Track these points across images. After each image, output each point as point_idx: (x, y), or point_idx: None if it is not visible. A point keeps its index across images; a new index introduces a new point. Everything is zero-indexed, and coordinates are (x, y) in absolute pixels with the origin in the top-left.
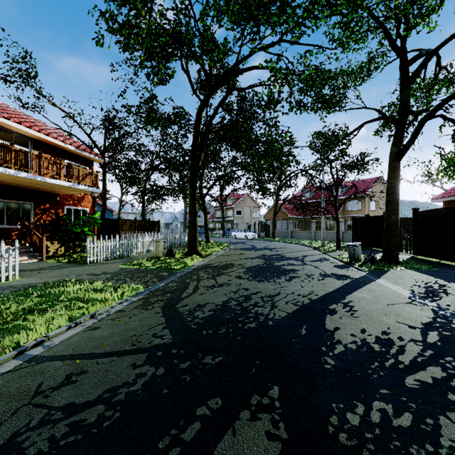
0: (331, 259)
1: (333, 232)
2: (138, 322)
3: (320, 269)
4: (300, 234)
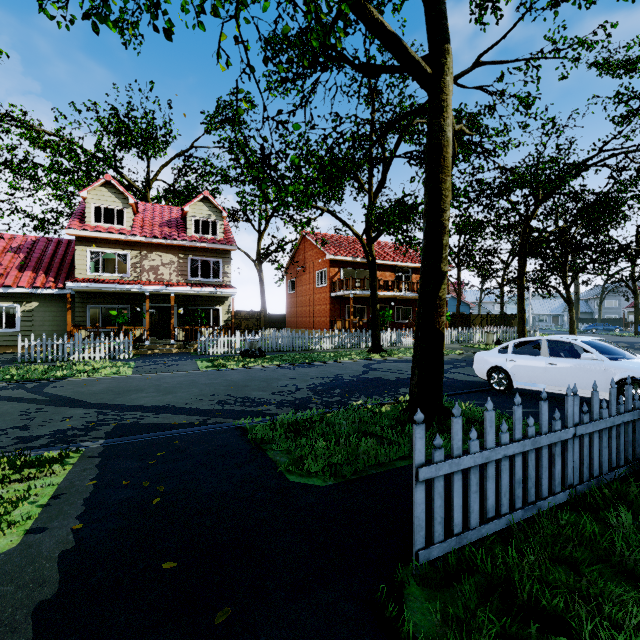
0: None
1: None
2: (453, 356)
3: None
4: None
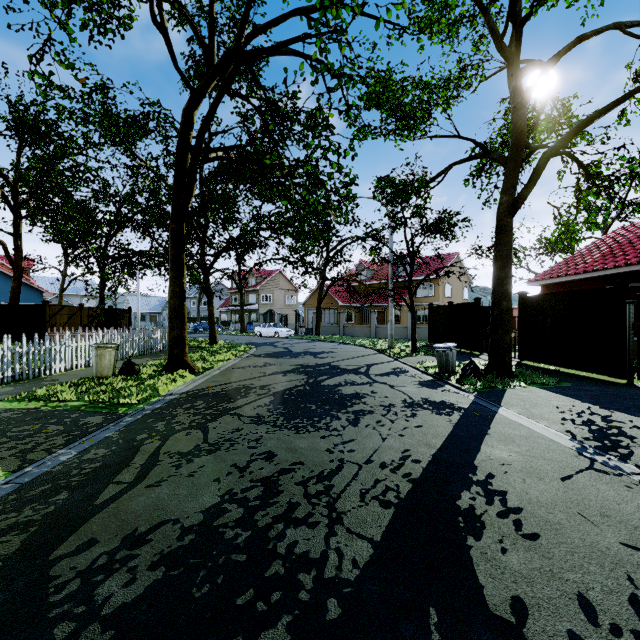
0: (410, 370)
1: (400, 327)
2: None
3: (401, 390)
4: (355, 329)
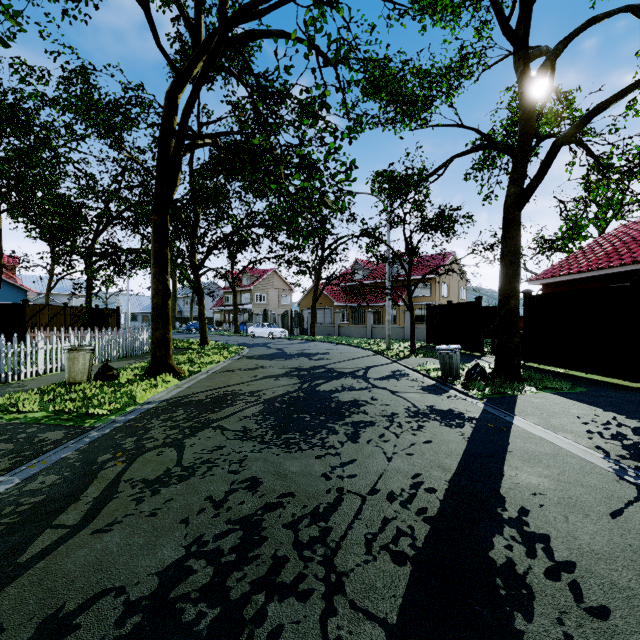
0: (411, 374)
1: (397, 327)
2: None
3: (404, 397)
4: (351, 329)
